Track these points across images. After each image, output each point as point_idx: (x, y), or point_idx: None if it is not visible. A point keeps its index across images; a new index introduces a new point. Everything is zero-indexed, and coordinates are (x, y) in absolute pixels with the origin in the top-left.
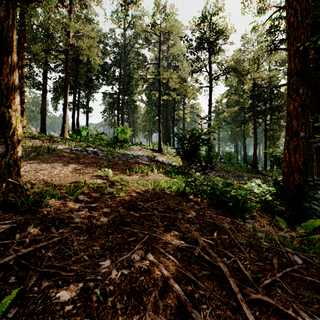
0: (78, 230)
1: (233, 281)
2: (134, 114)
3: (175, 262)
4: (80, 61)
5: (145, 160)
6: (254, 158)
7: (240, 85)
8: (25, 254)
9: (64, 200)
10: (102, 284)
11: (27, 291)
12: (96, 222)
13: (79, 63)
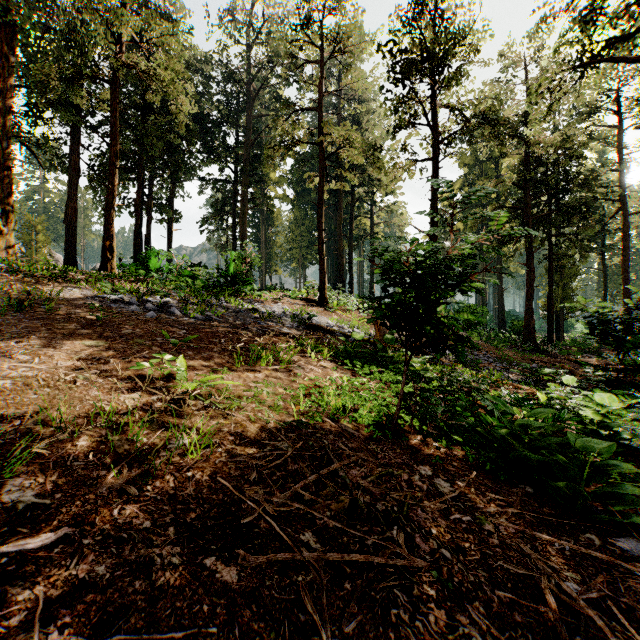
0: None
1: None
2: (268, 226)
3: None
4: (150, 108)
5: (289, 324)
6: (528, 318)
7: (490, 165)
8: None
9: None
10: None
11: None
12: None
13: (150, 115)
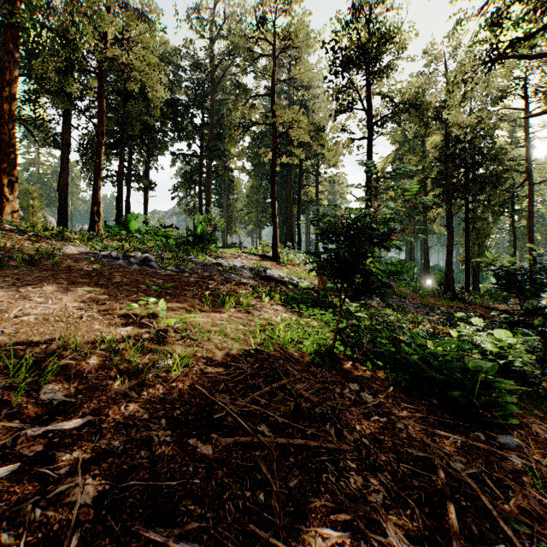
0: None
1: None
2: (229, 193)
3: None
4: (130, 94)
5: (247, 275)
6: (448, 271)
7: (417, 141)
8: None
9: None
10: None
11: None
12: (47, 514)
13: (129, 100)
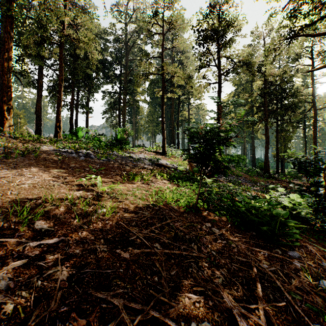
0: None
1: None
2: (136, 115)
3: None
4: (78, 56)
5: (147, 163)
6: (266, 161)
7: (248, 84)
8: None
9: (1, 234)
10: None
11: None
12: (44, 284)
13: (77, 60)
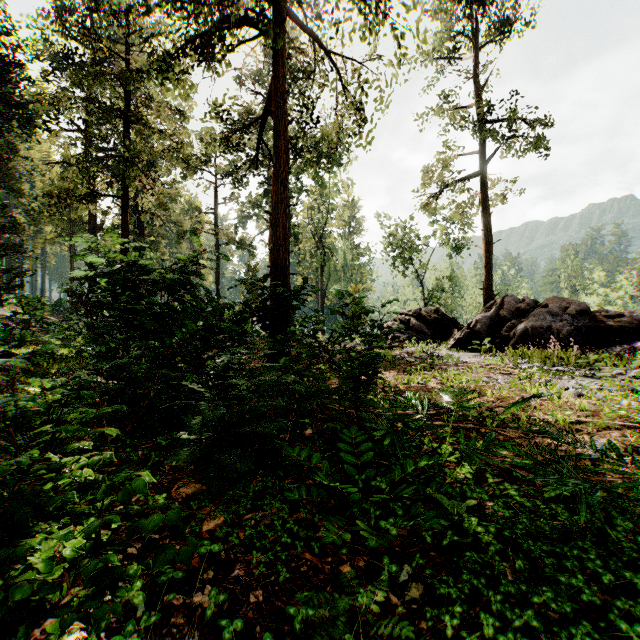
0: None
1: None
2: None
3: None
4: None
5: None
6: None
7: None
8: None
9: None
10: None
11: None
12: None
13: None
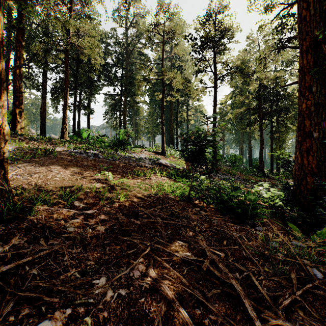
0: (70, 241)
1: (249, 303)
2: (136, 116)
3: (180, 279)
4: (81, 61)
5: (148, 163)
6: (260, 161)
7: (245, 86)
8: (5, 272)
9: (57, 206)
10: (95, 309)
11: (1, 322)
12: (92, 231)
13: (80, 63)
